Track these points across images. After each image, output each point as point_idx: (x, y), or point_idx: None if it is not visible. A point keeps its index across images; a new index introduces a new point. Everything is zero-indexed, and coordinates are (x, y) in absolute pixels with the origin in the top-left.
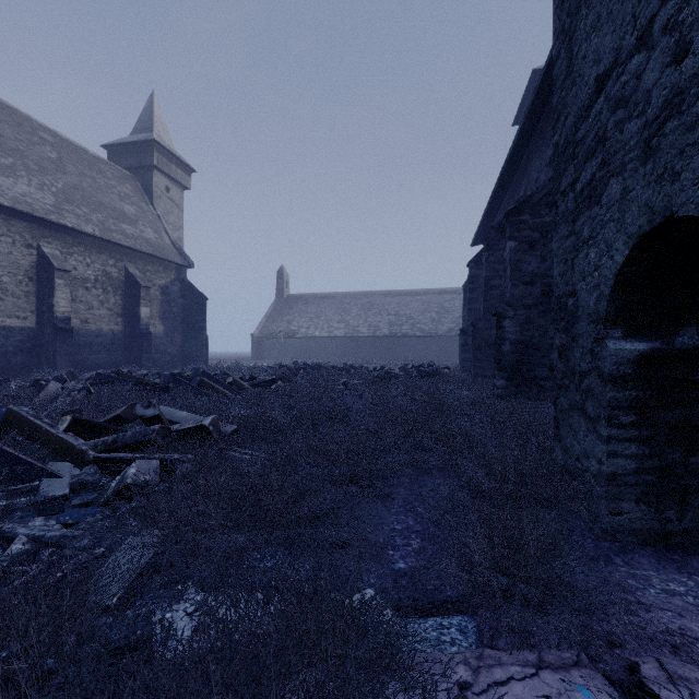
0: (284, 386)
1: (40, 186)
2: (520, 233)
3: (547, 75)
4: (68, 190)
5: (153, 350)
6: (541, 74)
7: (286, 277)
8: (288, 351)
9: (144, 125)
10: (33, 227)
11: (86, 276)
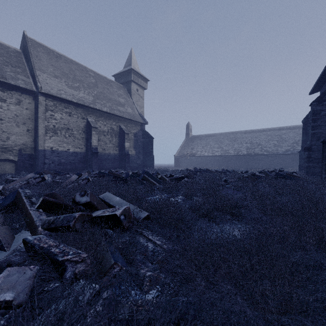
0: (188, 181)
1: (88, 93)
2: None
3: None
4: (98, 94)
5: (130, 162)
6: None
7: (190, 127)
8: (191, 163)
9: (128, 63)
10: (84, 110)
11: (104, 130)
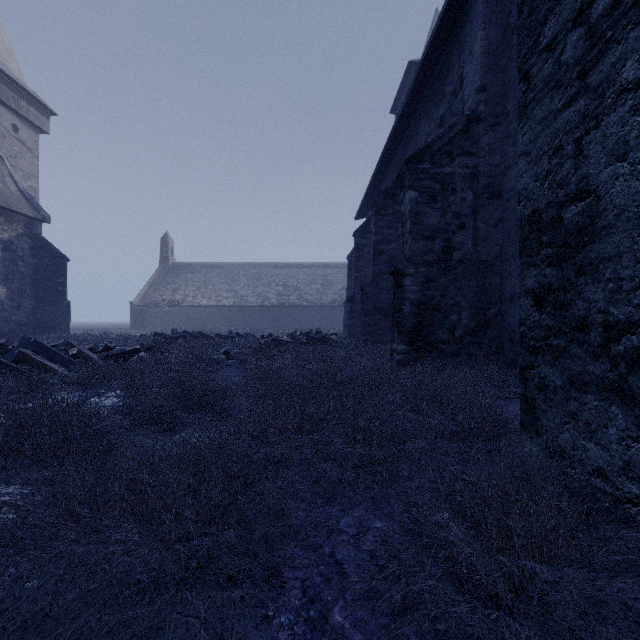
0: (146, 357)
1: None
2: (421, 182)
3: (443, 25)
4: None
5: None
6: (436, 23)
7: (171, 245)
8: (173, 320)
9: None
10: None
11: None
